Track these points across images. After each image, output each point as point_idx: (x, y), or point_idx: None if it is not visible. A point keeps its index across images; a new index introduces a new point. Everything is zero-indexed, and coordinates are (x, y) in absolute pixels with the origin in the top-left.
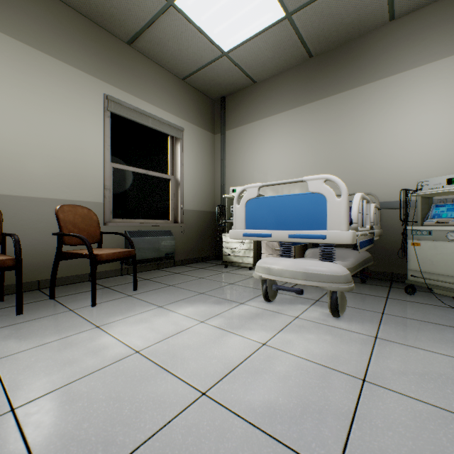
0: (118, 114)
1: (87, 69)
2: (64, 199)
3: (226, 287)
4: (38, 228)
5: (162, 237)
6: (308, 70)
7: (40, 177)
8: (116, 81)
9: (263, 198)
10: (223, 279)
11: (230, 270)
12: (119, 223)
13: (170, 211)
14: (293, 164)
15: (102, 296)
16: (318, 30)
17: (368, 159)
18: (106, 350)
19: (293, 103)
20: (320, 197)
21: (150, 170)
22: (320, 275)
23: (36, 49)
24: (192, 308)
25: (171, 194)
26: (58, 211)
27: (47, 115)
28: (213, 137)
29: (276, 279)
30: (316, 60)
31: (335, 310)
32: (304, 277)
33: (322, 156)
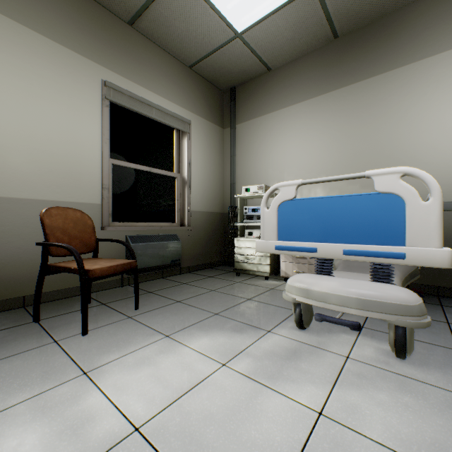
0: (117, 103)
1: (82, 50)
2: (55, 200)
3: (244, 305)
4: (23, 235)
5: (168, 242)
6: (333, 53)
7: (26, 175)
8: (116, 65)
9: (303, 200)
10: (237, 292)
11: (243, 280)
12: (119, 228)
13: (176, 213)
14: (314, 159)
15: (96, 318)
16: (349, 2)
17: (407, 152)
18: (91, 425)
19: (314, 91)
20: (394, 199)
21: (154, 167)
22: (384, 304)
23: (21, 24)
24: (208, 340)
25: (177, 194)
26: (43, 216)
27: (35, 102)
28: (222, 131)
29: (317, 304)
30: (341, 41)
31: (402, 350)
32: (360, 305)
33: (349, 150)
